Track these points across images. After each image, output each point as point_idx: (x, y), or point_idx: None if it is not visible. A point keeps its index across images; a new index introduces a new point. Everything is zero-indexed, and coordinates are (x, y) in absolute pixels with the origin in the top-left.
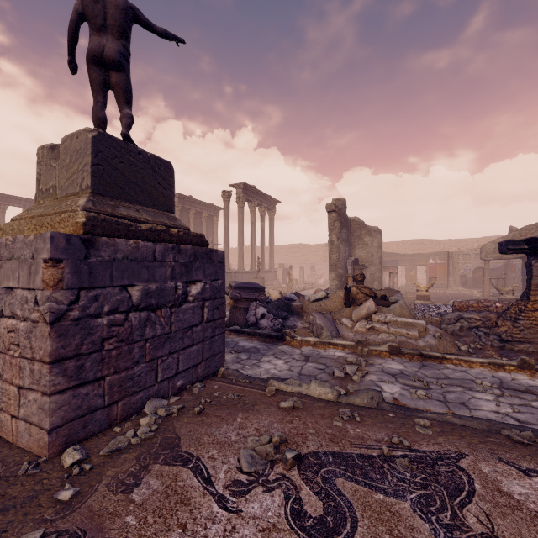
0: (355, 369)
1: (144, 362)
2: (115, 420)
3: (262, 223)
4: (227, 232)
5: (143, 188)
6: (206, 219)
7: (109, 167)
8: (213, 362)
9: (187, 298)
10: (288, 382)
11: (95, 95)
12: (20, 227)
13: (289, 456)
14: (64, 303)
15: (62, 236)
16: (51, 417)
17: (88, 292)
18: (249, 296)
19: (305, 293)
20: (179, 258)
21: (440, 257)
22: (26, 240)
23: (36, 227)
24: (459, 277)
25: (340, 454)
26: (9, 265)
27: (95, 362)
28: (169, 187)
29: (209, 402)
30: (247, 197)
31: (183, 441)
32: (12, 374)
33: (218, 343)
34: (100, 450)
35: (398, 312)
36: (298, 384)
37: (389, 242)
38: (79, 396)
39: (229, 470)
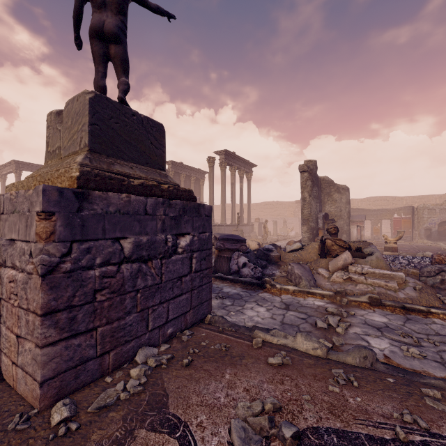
0: (337, 320)
1: (135, 312)
2: (107, 369)
3: (241, 183)
4: (211, 192)
5: (137, 147)
6: (194, 182)
7: (105, 127)
8: (201, 310)
9: (177, 249)
10: (273, 333)
11: (96, 66)
12: (28, 184)
13: (287, 435)
14: (56, 255)
15: (54, 189)
16: (43, 369)
17: (81, 245)
18: (231, 246)
19: (279, 244)
20: (169, 212)
21: (405, 212)
22: (26, 195)
23: (40, 183)
24: (424, 230)
25: (344, 433)
26: (12, 218)
27: (87, 313)
28: (161, 146)
29: (197, 352)
30: (228, 162)
31: (171, 400)
32: (12, 322)
33: (206, 292)
34: (89, 404)
35: (375, 263)
36: (283, 336)
37: (354, 199)
38: (71, 347)
39: (220, 445)
